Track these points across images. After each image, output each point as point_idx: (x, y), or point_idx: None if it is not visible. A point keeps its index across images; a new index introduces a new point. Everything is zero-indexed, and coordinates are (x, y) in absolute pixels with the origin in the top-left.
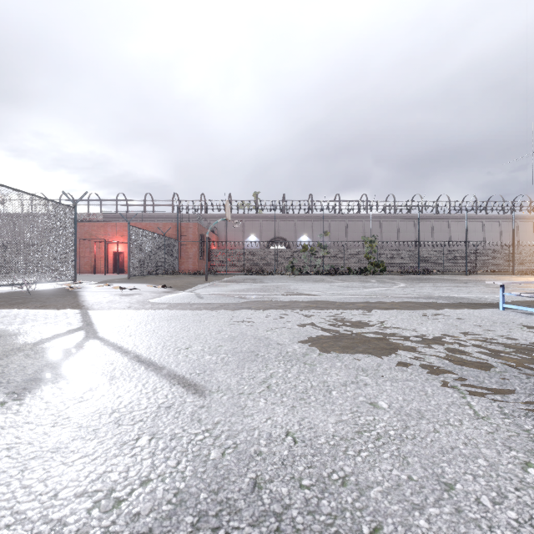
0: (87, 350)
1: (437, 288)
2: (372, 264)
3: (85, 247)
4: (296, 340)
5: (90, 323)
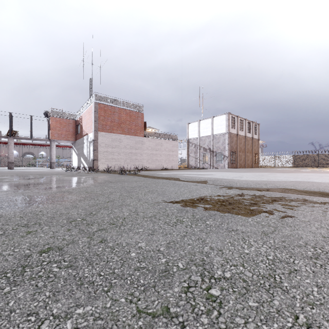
0: None
1: None
2: (59, 163)
3: None
4: None
5: None
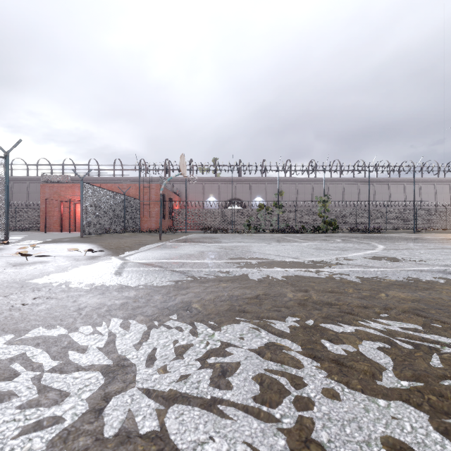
0: None
1: (437, 251)
2: (325, 222)
3: (54, 206)
4: None
5: None
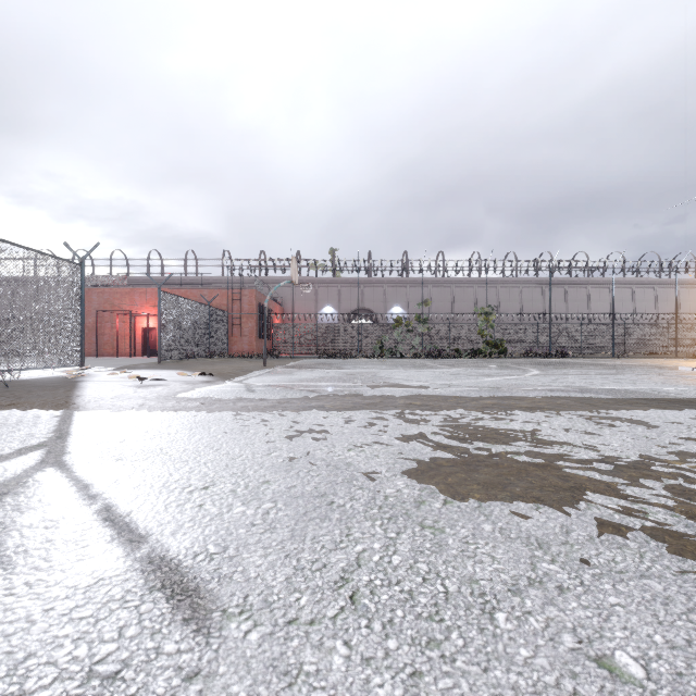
0: (24, 491)
1: (587, 376)
2: (488, 343)
3: (105, 321)
4: (399, 468)
5: (64, 434)
